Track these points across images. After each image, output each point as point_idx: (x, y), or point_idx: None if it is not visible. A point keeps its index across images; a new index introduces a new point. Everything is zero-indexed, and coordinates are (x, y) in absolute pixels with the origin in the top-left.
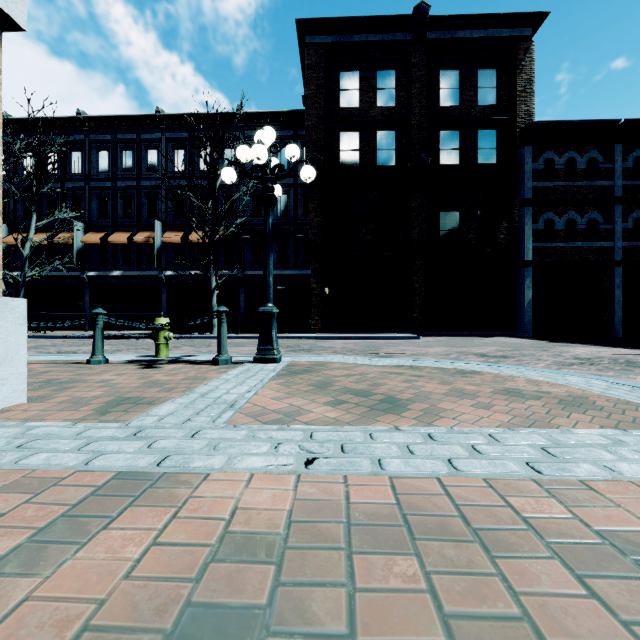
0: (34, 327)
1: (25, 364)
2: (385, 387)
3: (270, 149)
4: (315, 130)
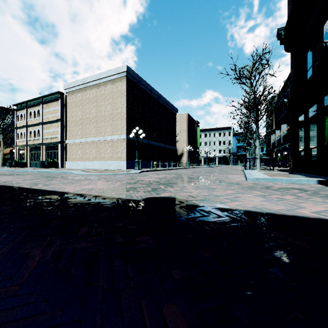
0: (288, 166)
1: (126, 166)
2: (108, 170)
3: (137, 131)
4: (289, 0)
